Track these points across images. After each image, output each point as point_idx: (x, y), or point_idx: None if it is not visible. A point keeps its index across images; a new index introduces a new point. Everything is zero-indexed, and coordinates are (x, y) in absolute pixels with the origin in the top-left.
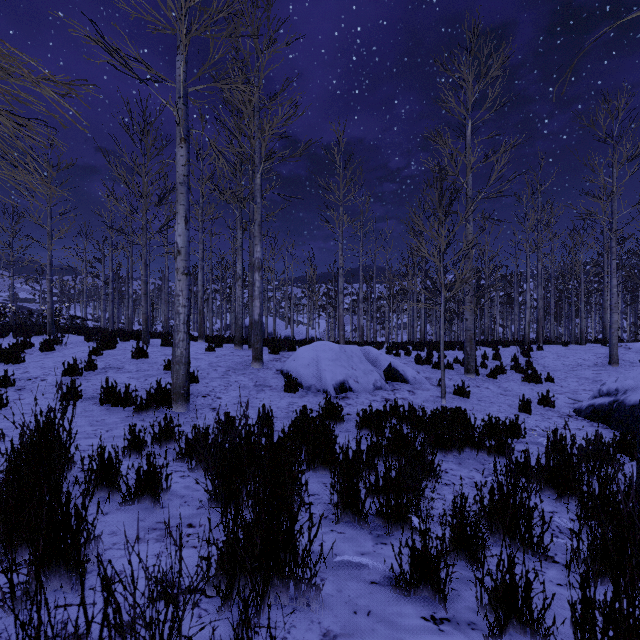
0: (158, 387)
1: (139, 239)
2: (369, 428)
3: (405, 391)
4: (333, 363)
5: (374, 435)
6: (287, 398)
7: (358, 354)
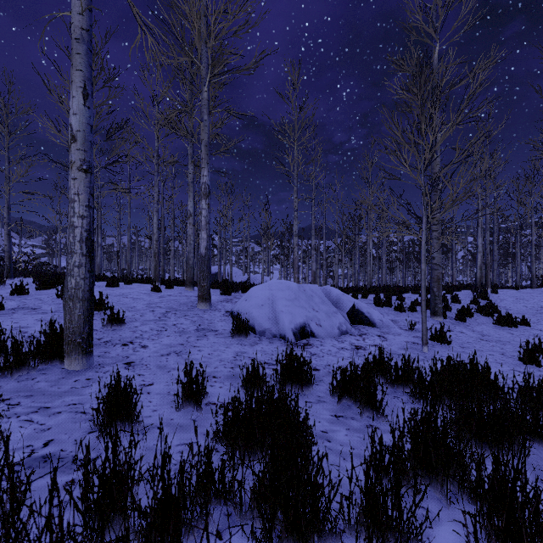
0: (47, 333)
1: None
2: (353, 397)
3: (374, 336)
4: (291, 303)
5: (364, 410)
6: (235, 346)
7: (319, 294)
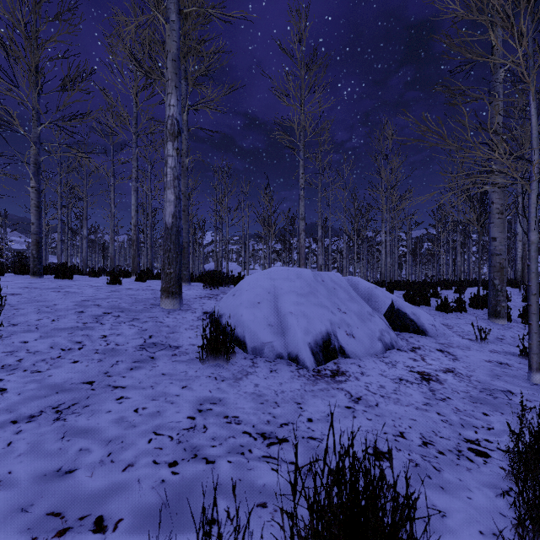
0: None
1: (17, 123)
2: None
3: (435, 351)
4: (305, 300)
5: None
6: (201, 383)
7: (344, 286)
